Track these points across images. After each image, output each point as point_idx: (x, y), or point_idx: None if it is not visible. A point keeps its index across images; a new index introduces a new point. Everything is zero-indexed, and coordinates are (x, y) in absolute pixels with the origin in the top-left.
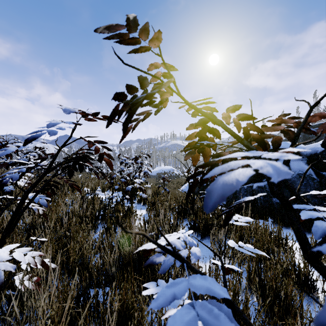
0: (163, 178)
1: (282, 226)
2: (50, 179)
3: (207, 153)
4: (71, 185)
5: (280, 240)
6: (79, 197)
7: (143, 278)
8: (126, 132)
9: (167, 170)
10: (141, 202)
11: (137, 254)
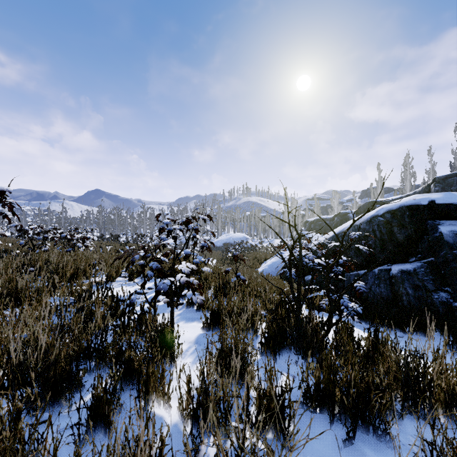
0: (235, 257)
1: None
2: None
3: None
4: None
5: None
6: (47, 309)
7: None
8: None
9: (238, 239)
10: (194, 304)
11: None
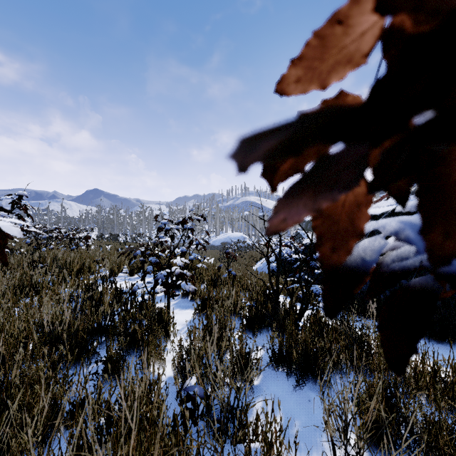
0: (227, 254)
1: (429, 338)
2: None
3: (454, 177)
4: None
5: (455, 388)
6: (66, 293)
7: None
8: None
9: (236, 238)
10: (188, 295)
11: None
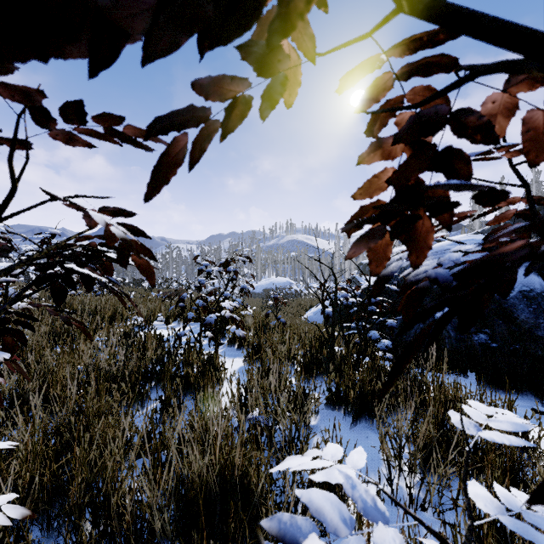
0: (275, 299)
1: (496, 388)
2: (3, 308)
3: (419, 234)
4: (68, 321)
5: None
6: (114, 336)
7: (234, 539)
8: (168, 164)
9: (281, 284)
10: (235, 343)
11: (221, 478)
